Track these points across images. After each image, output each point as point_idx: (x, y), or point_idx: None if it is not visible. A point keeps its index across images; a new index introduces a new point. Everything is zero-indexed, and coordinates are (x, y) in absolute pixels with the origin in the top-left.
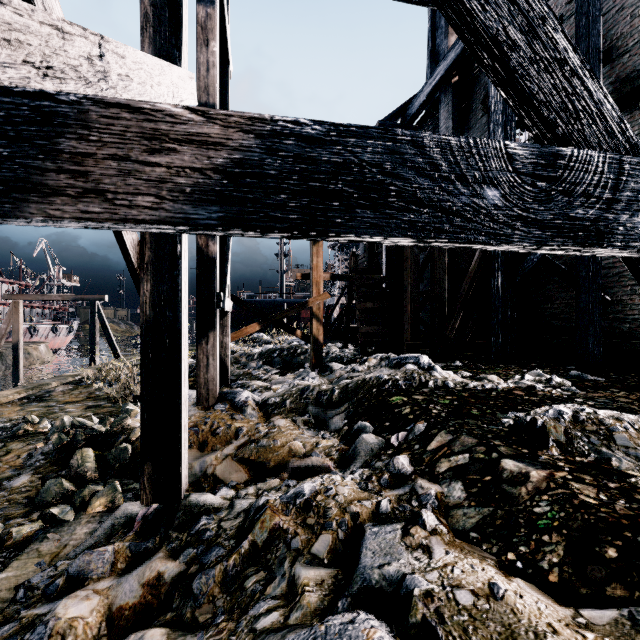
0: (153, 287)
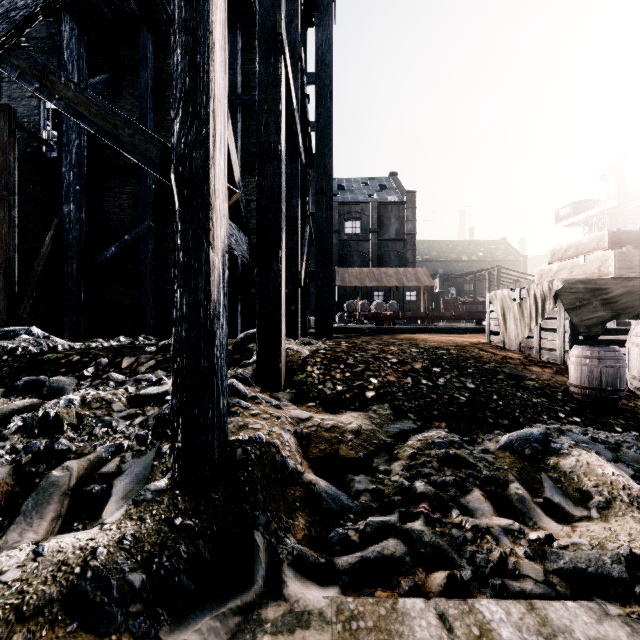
0: None
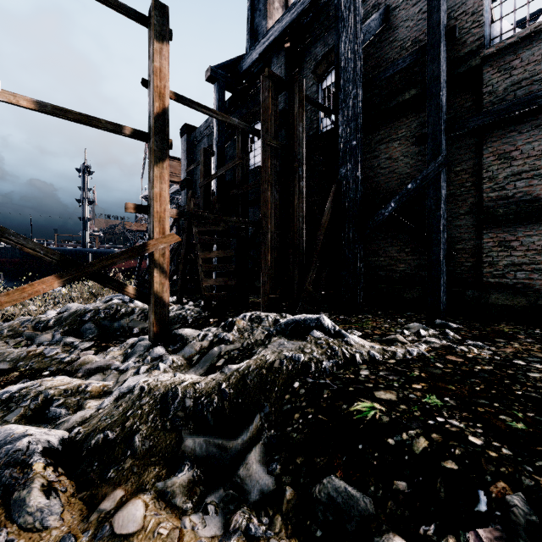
0: None
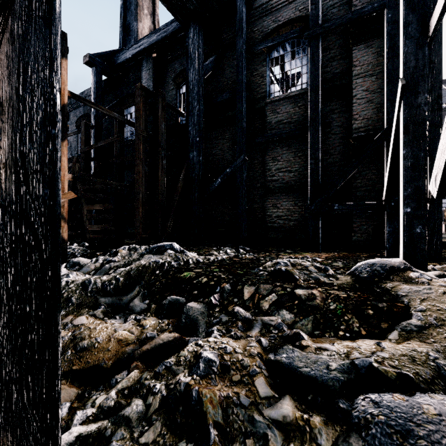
0: (13, 143)
